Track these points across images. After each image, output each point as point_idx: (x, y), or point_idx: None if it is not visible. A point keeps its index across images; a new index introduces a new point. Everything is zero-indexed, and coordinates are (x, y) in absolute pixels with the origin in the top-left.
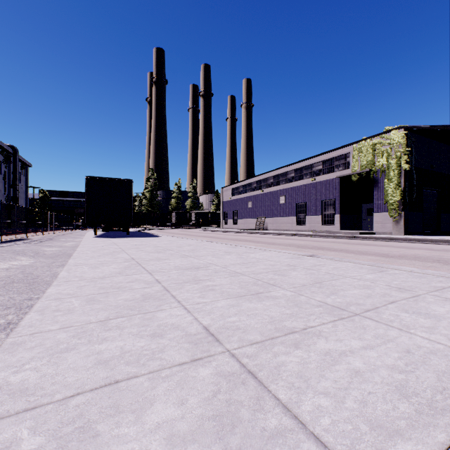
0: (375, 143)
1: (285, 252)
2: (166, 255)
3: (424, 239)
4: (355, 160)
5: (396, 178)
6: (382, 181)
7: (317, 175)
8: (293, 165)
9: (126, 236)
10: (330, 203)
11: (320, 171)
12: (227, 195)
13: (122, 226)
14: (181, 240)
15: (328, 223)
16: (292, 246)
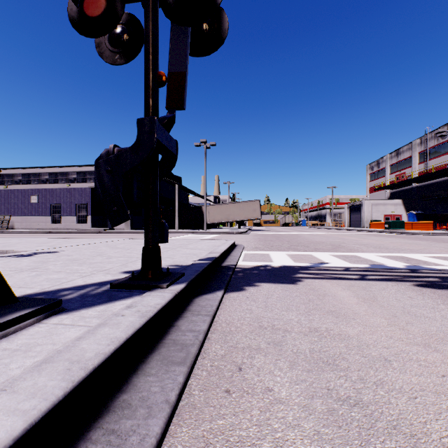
0: None
1: (49, 238)
2: None
3: (136, 231)
4: None
5: None
6: None
7: (72, 182)
8: (48, 168)
9: None
10: (84, 207)
11: (76, 179)
12: None
13: None
14: None
15: (82, 222)
16: None
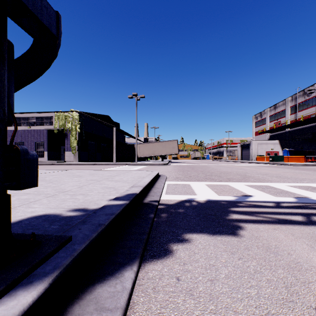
0: (66, 115)
1: None
2: None
3: (82, 163)
4: (56, 122)
5: (75, 135)
6: (70, 135)
7: (32, 125)
8: None
9: None
10: (42, 144)
11: (35, 123)
12: None
13: None
14: None
15: (40, 156)
16: None
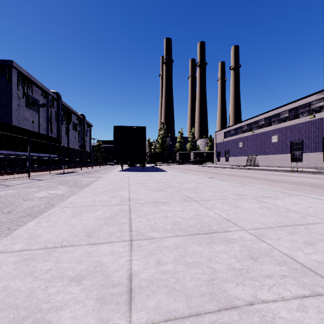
0: None
1: None
2: (166, 195)
3: None
4: None
5: None
6: None
7: (317, 112)
8: (287, 106)
9: (141, 170)
10: None
11: (321, 107)
12: (220, 137)
13: (141, 163)
14: (182, 175)
15: None
16: (304, 185)
